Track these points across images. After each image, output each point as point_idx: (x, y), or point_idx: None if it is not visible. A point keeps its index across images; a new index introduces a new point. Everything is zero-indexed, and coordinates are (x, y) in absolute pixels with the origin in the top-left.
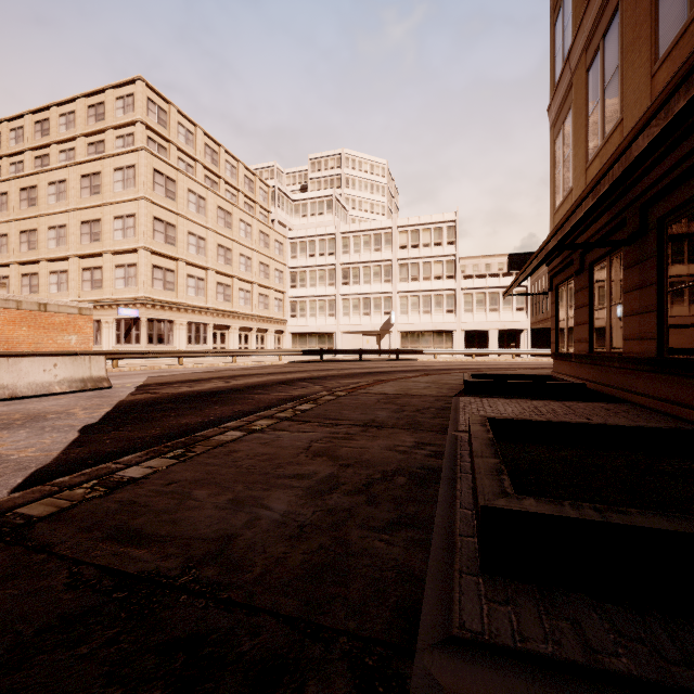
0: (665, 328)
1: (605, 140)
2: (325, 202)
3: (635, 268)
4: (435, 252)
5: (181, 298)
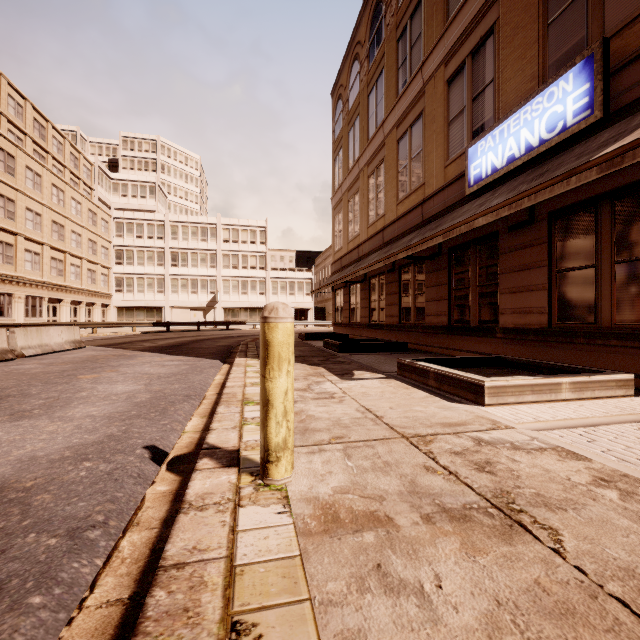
0: (371, 313)
1: (355, 237)
2: (148, 187)
3: (363, 291)
4: (251, 248)
5: (20, 272)
